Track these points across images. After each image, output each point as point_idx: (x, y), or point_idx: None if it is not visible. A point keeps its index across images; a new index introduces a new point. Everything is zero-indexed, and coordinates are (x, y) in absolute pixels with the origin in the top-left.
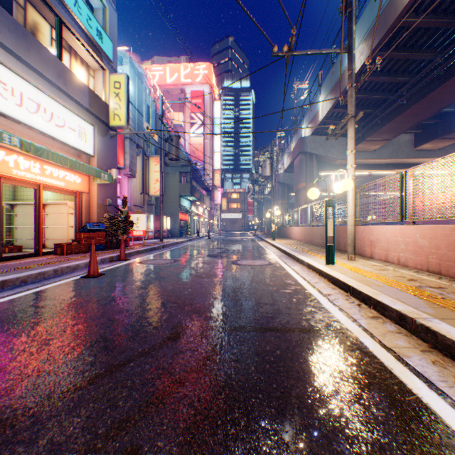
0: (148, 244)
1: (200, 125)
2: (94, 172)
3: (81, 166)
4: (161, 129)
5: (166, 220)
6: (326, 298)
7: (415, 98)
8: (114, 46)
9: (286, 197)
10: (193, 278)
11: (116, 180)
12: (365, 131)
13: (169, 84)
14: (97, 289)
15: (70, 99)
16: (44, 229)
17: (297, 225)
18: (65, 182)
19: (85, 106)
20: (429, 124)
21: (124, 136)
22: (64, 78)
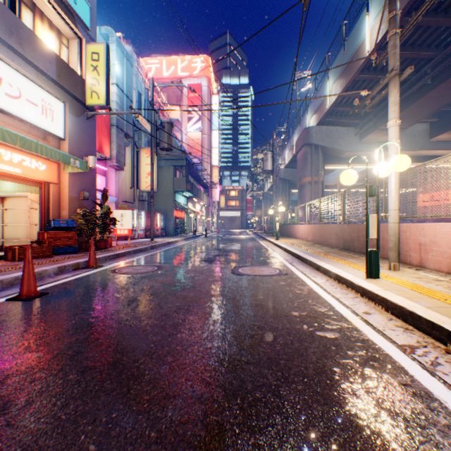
0: (135, 245)
1: (198, 120)
2: (59, 156)
3: (38, 146)
4: (152, 115)
5: (160, 218)
6: (414, 361)
7: (443, 76)
8: (92, 12)
9: (287, 193)
10: (174, 301)
11: (95, 170)
12: (378, 119)
13: (166, 78)
14: (4, 330)
15: (27, 64)
16: (2, 227)
17: (304, 222)
18: (21, 168)
19: (51, 77)
20: (448, 111)
21: (110, 123)
22: (18, 36)
